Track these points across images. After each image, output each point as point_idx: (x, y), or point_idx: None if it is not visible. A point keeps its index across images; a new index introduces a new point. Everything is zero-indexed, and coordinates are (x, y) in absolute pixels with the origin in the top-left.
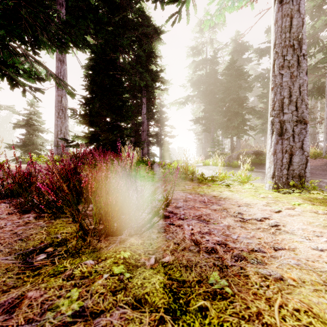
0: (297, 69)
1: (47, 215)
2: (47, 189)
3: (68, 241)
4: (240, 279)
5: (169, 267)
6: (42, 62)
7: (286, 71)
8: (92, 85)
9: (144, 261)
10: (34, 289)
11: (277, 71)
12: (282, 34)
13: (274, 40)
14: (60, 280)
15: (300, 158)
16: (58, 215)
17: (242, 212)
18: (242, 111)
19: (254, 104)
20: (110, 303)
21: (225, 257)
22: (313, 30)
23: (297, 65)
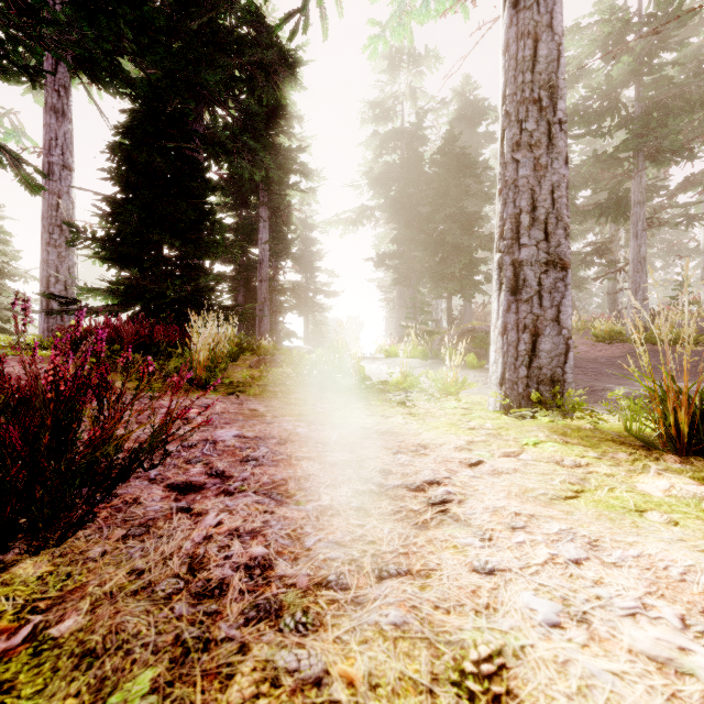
0: (548, 152)
1: None
2: None
3: None
4: (205, 692)
5: (40, 660)
6: (8, 112)
7: (526, 155)
8: (125, 171)
9: None
10: None
11: (509, 154)
12: (518, 76)
13: (502, 86)
14: None
15: (554, 343)
16: None
17: (392, 469)
18: (470, 242)
19: None
20: None
21: (226, 613)
22: (609, 83)
23: (548, 142)
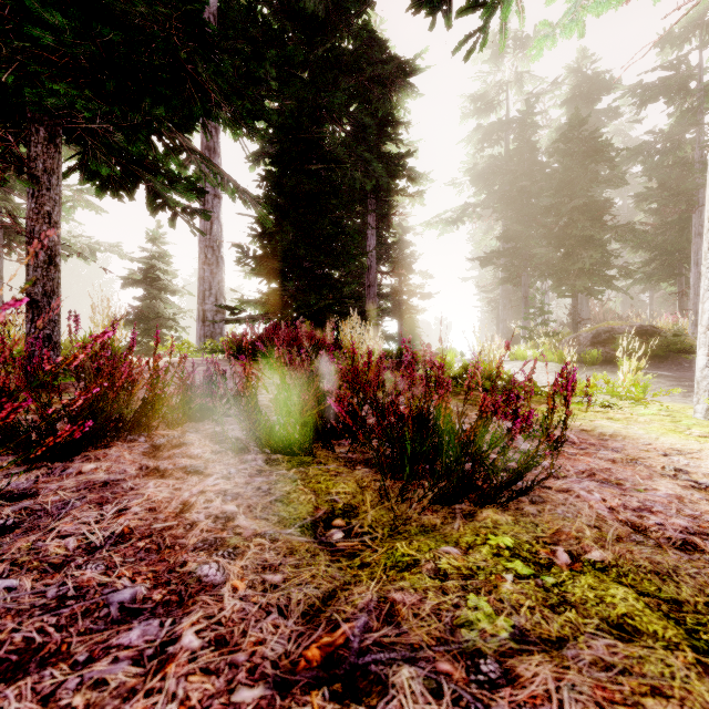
0: None
1: (281, 458)
2: (340, 409)
3: (358, 510)
4: None
5: (617, 572)
6: None
7: None
8: (277, 196)
9: (548, 556)
10: (396, 590)
11: None
12: None
13: None
14: (426, 577)
15: None
16: (301, 458)
17: (685, 468)
18: (604, 233)
19: (623, 217)
20: (565, 626)
21: None
22: None
23: None
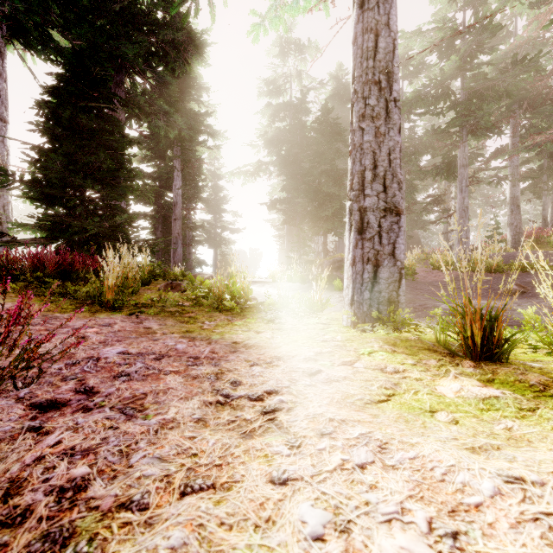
0: (386, 123)
1: None
2: None
3: None
4: None
5: None
6: None
7: (369, 125)
8: (50, 125)
9: None
10: None
11: (356, 123)
12: (363, 62)
13: (352, 69)
14: None
15: (391, 272)
16: None
17: (244, 380)
18: (340, 192)
19: None
20: None
21: (12, 545)
22: (442, 75)
23: (386, 115)
